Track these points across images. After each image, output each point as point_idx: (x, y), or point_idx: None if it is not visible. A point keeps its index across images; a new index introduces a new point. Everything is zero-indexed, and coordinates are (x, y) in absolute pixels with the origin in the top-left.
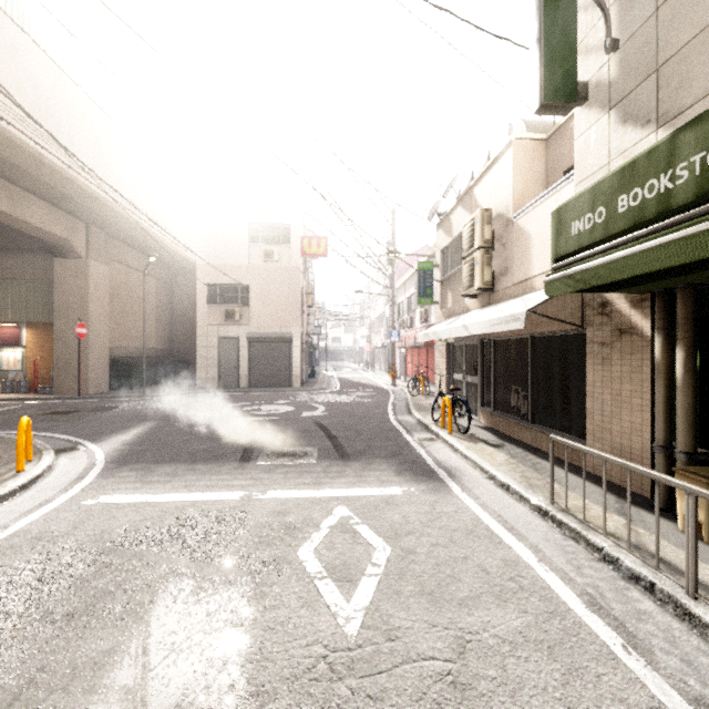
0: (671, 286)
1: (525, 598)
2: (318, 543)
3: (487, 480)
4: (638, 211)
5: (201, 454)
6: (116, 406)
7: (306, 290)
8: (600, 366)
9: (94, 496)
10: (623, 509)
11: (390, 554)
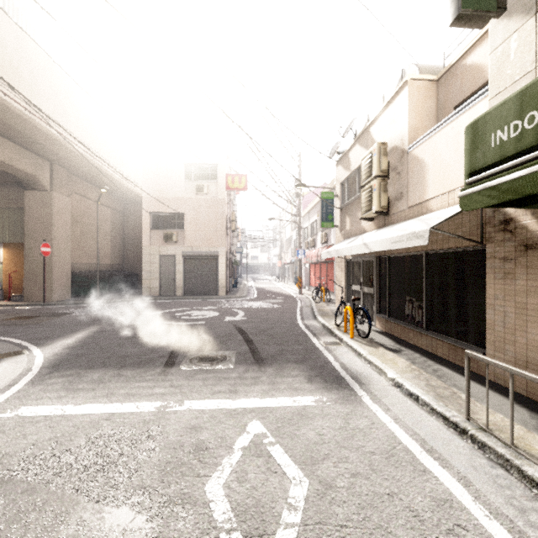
0: None
1: None
2: (229, 472)
3: (394, 387)
4: None
5: (130, 359)
6: (72, 311)
7: (230, 218)
8: (503, 280)
9: (15, 407)
10: None
11: (307, 489)
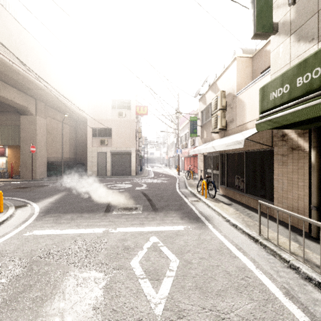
0: None
1: (251, 290)
2: (141, 257)
3: (226, 222)
4: (309, 85)
5: (86, 208)
6: (49, 184)
7: (138, 131)
8: (281, 166)
9: (31, 231)
10: (295, 238)
11: (178, 263)
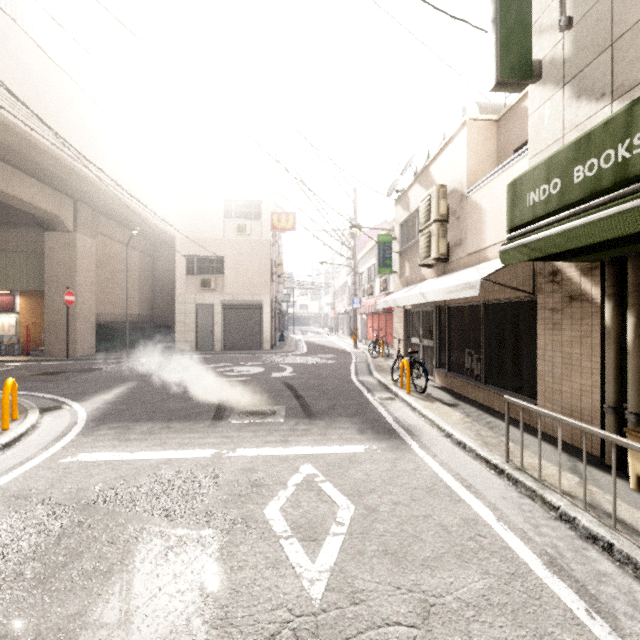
0: (622, 254)
1: (486, 559)
2: (284, 501)
3: (445, 438)
4: (594, 180)
5: (176, 413)
6: (101, 367)
7: (275, 261)
8: (551, 330)
9: (73, 454)
10: (575, 467)
11: (354, 512)
